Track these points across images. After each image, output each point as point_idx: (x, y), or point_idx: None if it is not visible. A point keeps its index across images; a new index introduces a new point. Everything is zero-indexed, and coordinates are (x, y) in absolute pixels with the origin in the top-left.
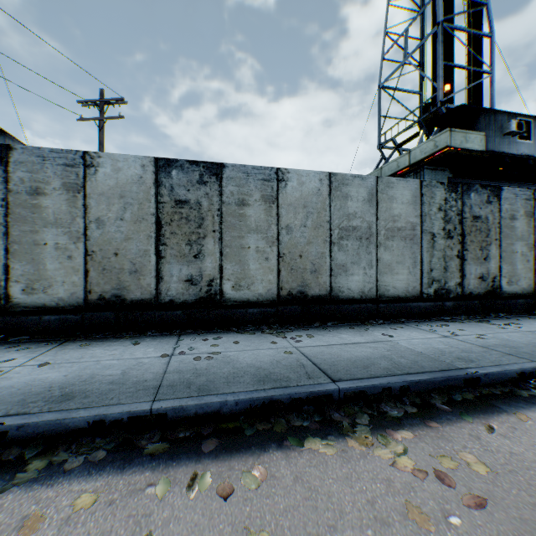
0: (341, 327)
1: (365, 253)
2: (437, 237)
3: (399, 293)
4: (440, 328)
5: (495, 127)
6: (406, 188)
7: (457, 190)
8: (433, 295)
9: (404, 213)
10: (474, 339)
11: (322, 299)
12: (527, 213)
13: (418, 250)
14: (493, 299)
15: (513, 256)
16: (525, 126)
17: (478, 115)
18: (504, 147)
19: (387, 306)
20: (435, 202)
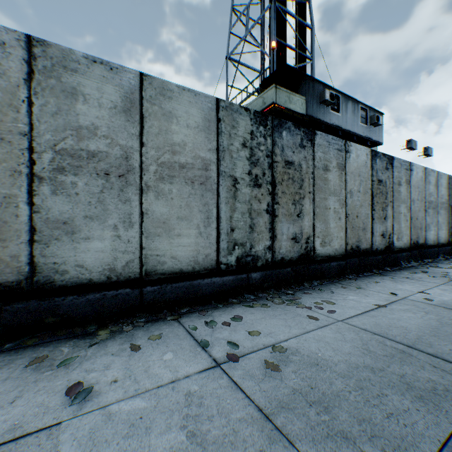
0: (35, 350)
1: (117, 200)
2: (241, 183)
3: (183, 266)
4: (226, 329)
5: (314, 94)
6: (195, 104)
7: (267, 124)
8: (235, 264)
9: (192, 143)
10: (263, 369)
11: (9, 291)
12: (340, 166)
13: (213, 201)
14: (308, 264)
15: (327, 213)
16: (336, 100)
17: (301, 81)
18: (321, 115)
19: (160, 290)
20: (239, 134)
